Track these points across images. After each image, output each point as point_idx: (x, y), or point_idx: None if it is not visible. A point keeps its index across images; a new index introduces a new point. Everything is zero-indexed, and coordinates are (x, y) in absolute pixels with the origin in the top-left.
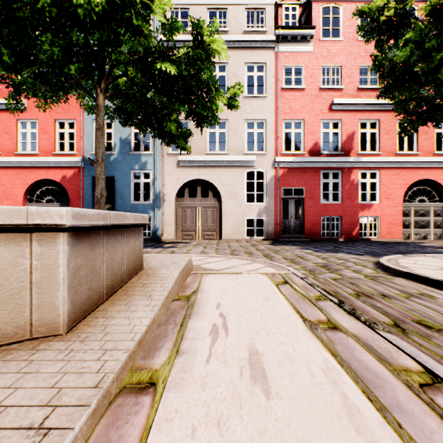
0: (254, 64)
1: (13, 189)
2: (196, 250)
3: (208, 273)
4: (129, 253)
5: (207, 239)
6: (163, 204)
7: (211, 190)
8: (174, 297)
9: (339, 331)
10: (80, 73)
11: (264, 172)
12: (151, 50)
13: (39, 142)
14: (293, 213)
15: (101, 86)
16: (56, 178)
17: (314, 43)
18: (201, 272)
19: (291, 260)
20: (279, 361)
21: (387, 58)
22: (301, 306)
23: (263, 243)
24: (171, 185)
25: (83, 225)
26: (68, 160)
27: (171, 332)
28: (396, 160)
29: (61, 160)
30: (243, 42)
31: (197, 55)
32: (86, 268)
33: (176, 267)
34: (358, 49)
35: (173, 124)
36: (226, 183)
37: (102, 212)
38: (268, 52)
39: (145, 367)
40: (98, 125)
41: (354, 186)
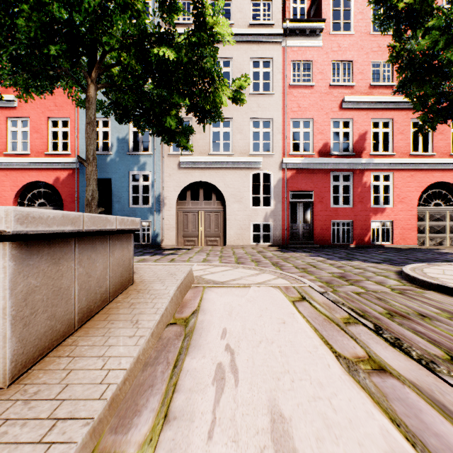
0: (260, 59)
1: (2, 192)
2: (198, 258)
3: (211, 287)
4: (113, 266)
5: (210, 245)
6: (163, 208)
7: (214, 193)
8: (168, 320)
9: (389, 376)
10: (65, 57)
11: (271, 173)
12: (146, 32)
13: (30, 141)
14: (301, 218)
15: (92, 76)
16: (49, 180)
17: (324, 37)
18: (202, 285)
19: (304, 269)
20: (317, 436)
21: (405, 49)
22: (328, 333)
23: (270, 249)
24: (172, 187)
25: (37, 231)
26: (61, 161)
27: (160, 378)
28: (411, 161)
29: (54, 160)
30: (248, 36)
31: (199, 39)
32: (45, 290)
33: (173, 281)
34: (370, 44)
35: (173, 120)
36: (231, 185)
37: (70, 214)
38: (275, 47)
39: (113, 449)
40: (89, 119)
41: (366, 189)
